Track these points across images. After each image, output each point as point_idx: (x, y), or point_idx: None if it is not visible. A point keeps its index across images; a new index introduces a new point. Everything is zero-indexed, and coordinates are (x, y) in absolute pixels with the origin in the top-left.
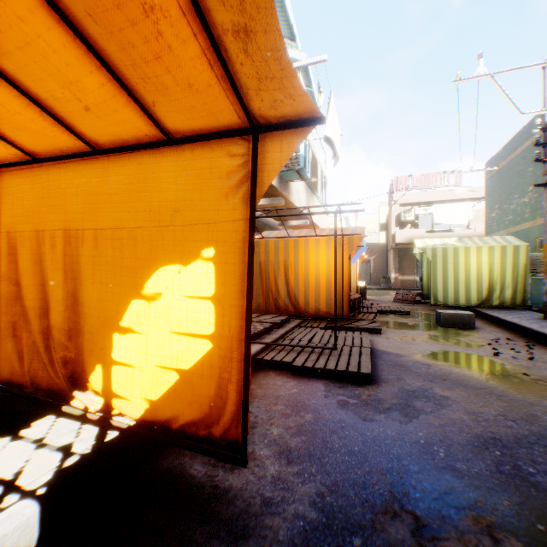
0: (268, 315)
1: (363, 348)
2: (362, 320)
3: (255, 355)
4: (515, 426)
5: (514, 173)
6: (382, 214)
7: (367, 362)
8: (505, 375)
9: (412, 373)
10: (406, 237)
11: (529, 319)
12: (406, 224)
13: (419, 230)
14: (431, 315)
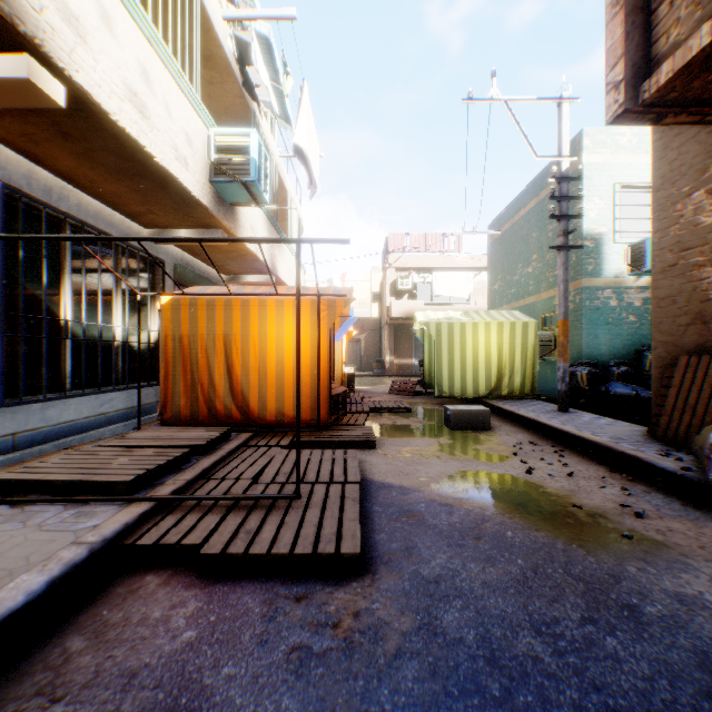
0: (190, 430)
1: (348, 485)
2: (349, 425)
3: (117, 538)
4: (622, 648)
5: (520, 238)
6: (375, 281)
7: (355, 522)
8: (555, 512)
9: (428, 528)
10: (403, 310)
11: (546, 412)
12: (403, 294)
13: (418, 302)
14: (436, 412)
